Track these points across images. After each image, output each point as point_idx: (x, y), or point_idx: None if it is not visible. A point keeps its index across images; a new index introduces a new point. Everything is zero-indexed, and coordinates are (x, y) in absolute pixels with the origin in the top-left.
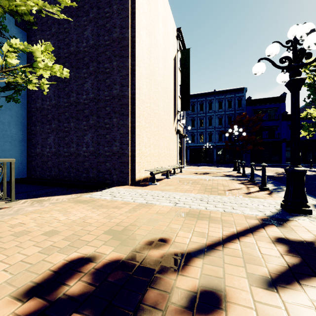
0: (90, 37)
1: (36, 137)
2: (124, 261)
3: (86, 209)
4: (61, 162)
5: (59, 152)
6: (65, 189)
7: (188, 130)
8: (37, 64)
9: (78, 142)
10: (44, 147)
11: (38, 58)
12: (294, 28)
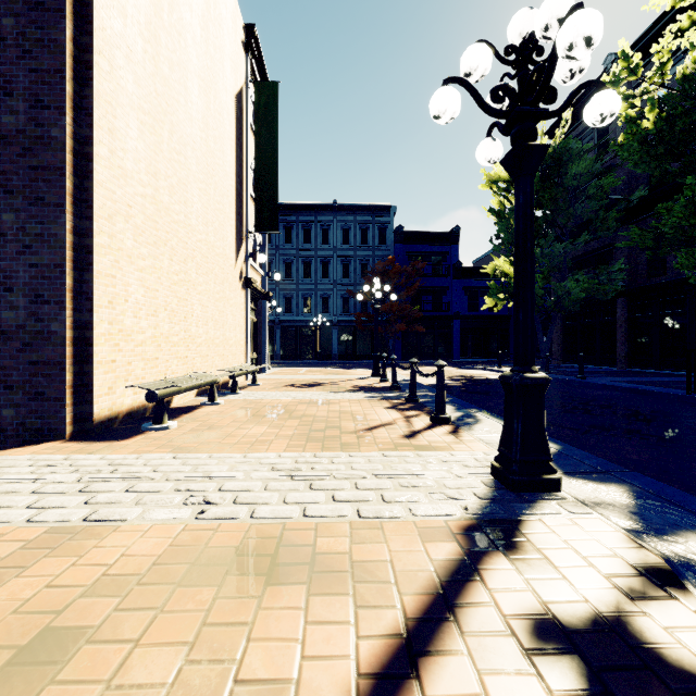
0: None
1: None
2: None
3: None
4: None
5: None
6: None
7: (277, 284)
8: None
9: None
10: None
11: None
12: (524, 16)
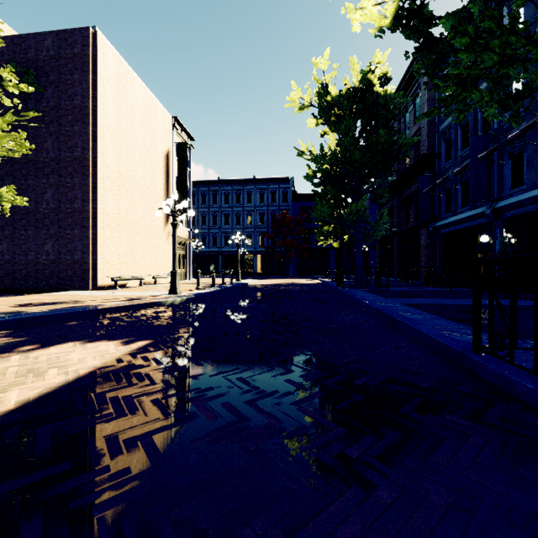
0: (51, 150)
1: None
2: (55, 302)
3: (42, 297)
4: (18, 271)
5: (14, 260)
6: (24, 294)
7: (220, 228)
8: (3, 199)
9: (37, 251)
10: None
11: (4, 196)
12: (172, 196)
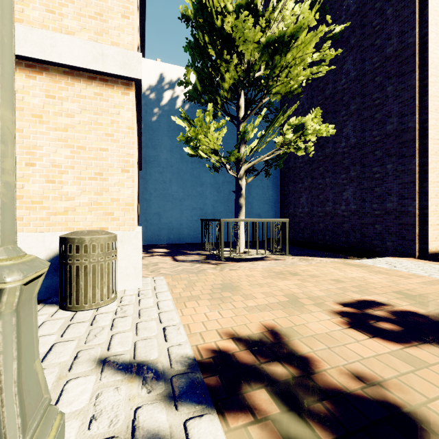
0: (351, 69)
1: (288, 197)
2: (425, 315)
3: (360, 272)
4: (315, 223)
5: (312, 212)
6: (323, 253)
7: None
8: (307, 131)
9: (334, 200)
10: (296, 208)
11: (308, 126)
12: None
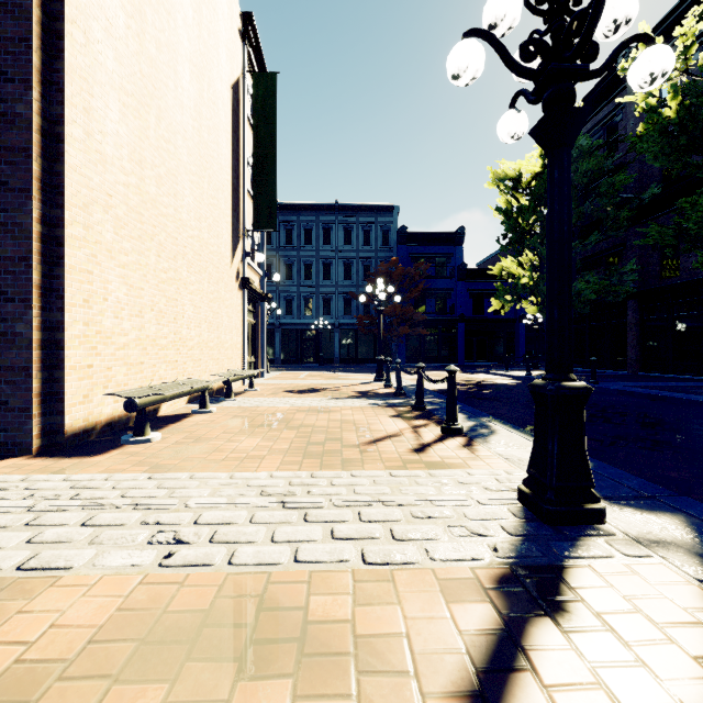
0: None
1: None
2: None
3: None
4: None
5: None
6: None
7: (278, 285)
8: None
9: None
10: None
11: None
12: None
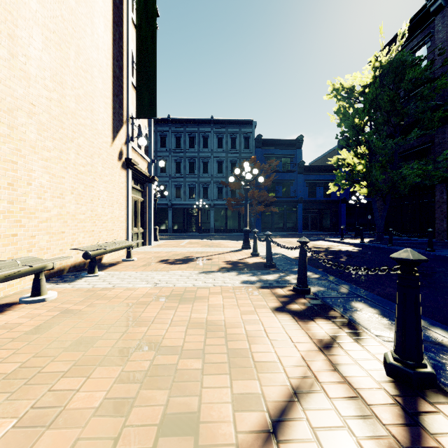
0: None
1: None
2: None
3: None
4: None
5: None
6: None
7: (170, 177)
8: None
9: None
10: None
11: None
12: None
